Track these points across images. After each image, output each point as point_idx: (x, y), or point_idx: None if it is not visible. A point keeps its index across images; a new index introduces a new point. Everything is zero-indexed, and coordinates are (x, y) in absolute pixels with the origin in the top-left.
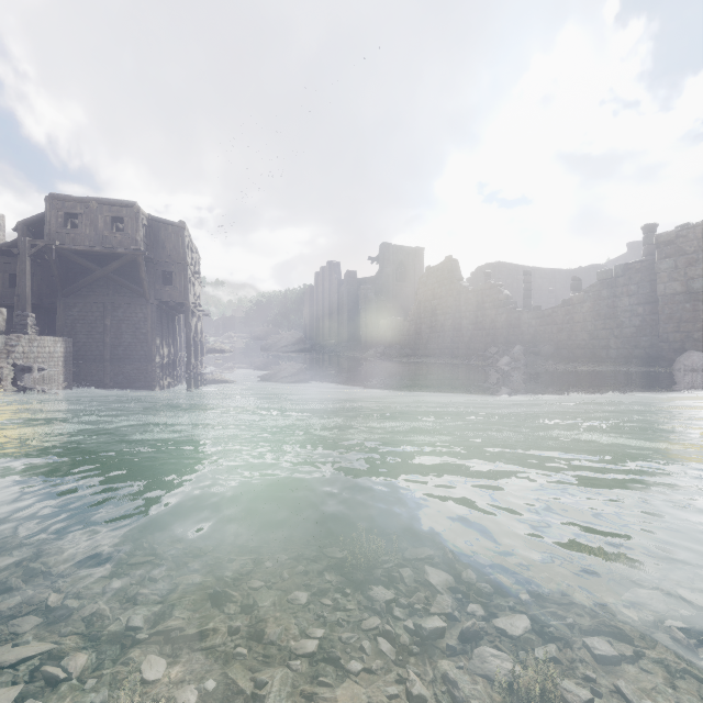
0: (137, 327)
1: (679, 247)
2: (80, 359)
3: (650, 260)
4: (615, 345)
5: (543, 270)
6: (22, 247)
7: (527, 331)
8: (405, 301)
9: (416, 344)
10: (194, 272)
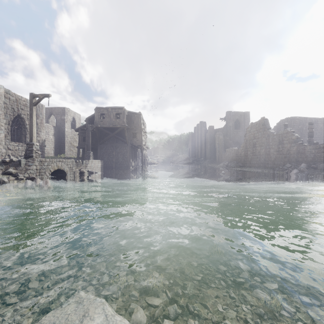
0: (124, 155)
1: None
2: (105, 167)
3: None
4: None
5: (323, 119)
6: (88, 128)
7: (309, 155)
8: (239, 139)
9: (245, 161)
10: (144, 132)
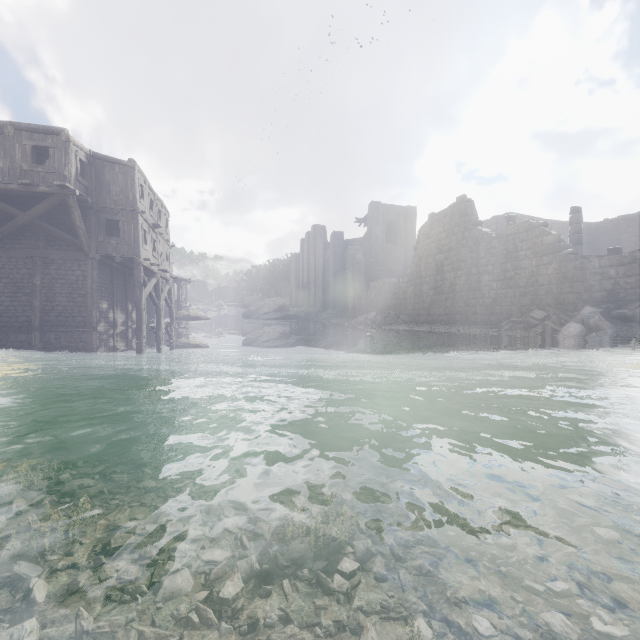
0: (74, 288)
1: None
2: (2, 327)
3: None
4: None
5: (561, 224)
6: None
7: (599, 285)
8: (396, 264)
9: (415, 309)
10: (153, 225)
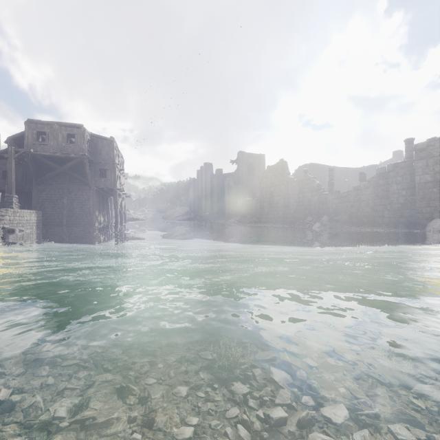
0: (84, 204)
1: (429, 152)
2: (47, 224)
3: (410, 161)
4: (388, 215)
5: (340, 168)
6: (9, 153)
7: (331, 206)
8: (253, 188)
9: (260, 215)
10: (120, 169)
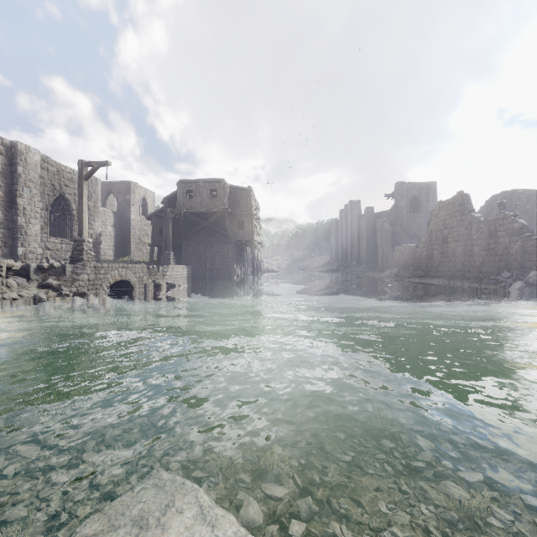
0: (224, 258)
1: None
2: (193, 278)
3: None
4: None
5: None
6: (168, 214)
7: None
8: (418, 229)
9: (428, 267)
10: (257, 219)
